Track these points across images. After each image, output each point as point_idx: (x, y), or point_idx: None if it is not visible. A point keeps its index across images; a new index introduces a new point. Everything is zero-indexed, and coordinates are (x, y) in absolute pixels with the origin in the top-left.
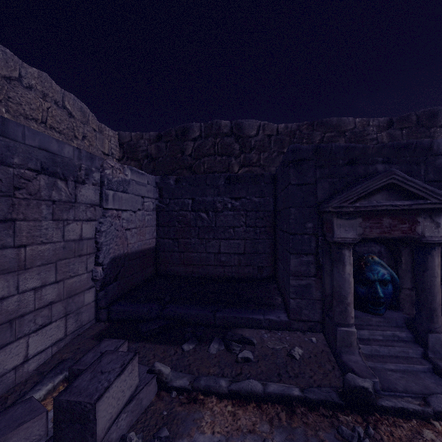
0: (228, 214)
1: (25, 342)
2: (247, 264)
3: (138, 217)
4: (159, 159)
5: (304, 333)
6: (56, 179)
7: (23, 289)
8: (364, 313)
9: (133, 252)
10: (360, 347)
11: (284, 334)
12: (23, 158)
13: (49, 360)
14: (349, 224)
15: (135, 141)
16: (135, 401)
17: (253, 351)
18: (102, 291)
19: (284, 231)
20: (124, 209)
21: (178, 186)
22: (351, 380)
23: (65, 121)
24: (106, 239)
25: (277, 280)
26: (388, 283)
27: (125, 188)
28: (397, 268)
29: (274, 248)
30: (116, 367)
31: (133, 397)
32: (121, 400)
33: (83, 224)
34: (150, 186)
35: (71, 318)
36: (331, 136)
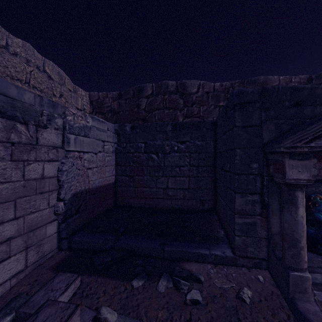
0: (174, 155)
1: None
2: (191, 197)
3: (99, 158)
4: (120, 113)
5: (249, 270)
6: (16, 123)
7: None
8: (313, 254)
9: (94, 188)
10: (315, 294)
11: (230, 270)
12: None
13: (6, 294)
14: (303, 164)
15: (102, 99)
16: None
17: (201, 291)
18: (64, 224)
19: (227, 170)
20: (86, 151)
21: (133, 132)
22: None
23: (45, 82)
24: (68, 177)
25: (218, 213)
26: None
27: (86, 133)
28: None
29: (214, 185)
30: None
31: None
32: None
33: (45, 164)
34: (109, 132)
35: (32, 250)
36: None
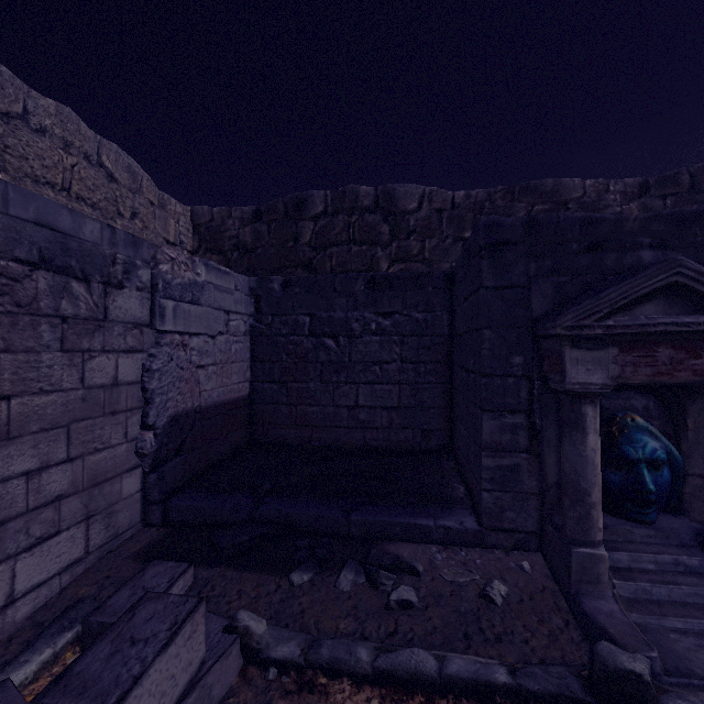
0: (371, 341)
1: (8, 570)
2: (404, 425)
3: (219, 346)
4: (257, 251)
5: (507, 553)
6: (70, 280)
7: (4, 474)
8: (619, 520)
9: (210, 405)
10: (616, 585)
11: (472, 554)
12: (5, 240)
13: (54, 600)
14: (595, 358)
15: (219, 222)
16: (197, 692)
17: (418, 588)
18: (154, 474)
19: (470, 369)
20: (194, 332)
21: (287, 293)
22: (607, 658)
23: (102, 187)
24: (161, 383)
25: (456, 454)
26: (663, 465)
27: (195, 296)
28: (678, 439)
29: (450, 399)
30: (160, 630)
31: (194, 684)
32: (168, 694)
33: (120, 357)
34: (239, 293)
35: (97, 522)
36: (544, 210)
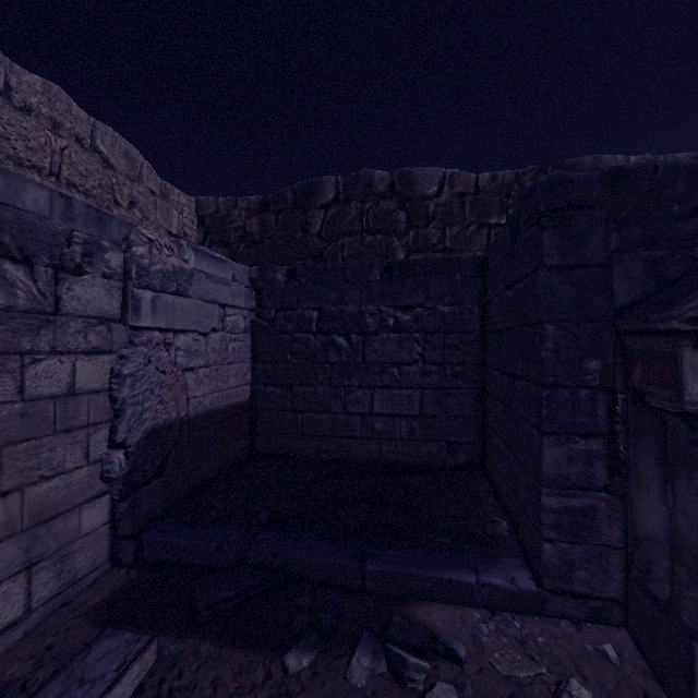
0: (388, 338)
1: None
2: (426, 436)
3: (212, 345)
4: (264, 243)
5: (578, 627)
6: (1, 260)
7: None
8: None
9: (201, 414)
10: None
11: (530, 627)
12: None
13: None
14: None
15: (225, 213)
16: None
17: (461, 686)
18: (125, 502)
19: (518, 375)
20: (180, 329)
21: (292, 284)
22: None
23: (95, 173)
24: (135, 391)
25: (491, 474)
26: None
27: (182, 286)
28: None
29: (481, 407)
30: None
31: None
32: None
33: (79, 360)
34: (238, 284)
35: (44, 569)
36: None
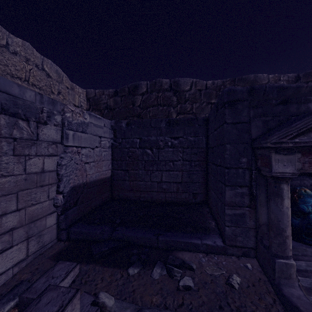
0: (168, 150)
1: None
2: (184, 191)
3: (96, 153)
4: (116, 110)
5: (238, 258)
6: (18, 119)
7: None
8: (298, 243)
9: (91, 181)
10: (299, 280)
11: (220, 259)
12: None
13: (9, 281)
14: (288, 159)
15: (98, 96)
16: None
17: (193, 278)
18: (63, 215)
19: (218, 164)
20: (83, 146)
21: (128, 128)
22: None
23: (43, 80)
24: (66, 171)
25: (210, 205)
26: None
27: (84, 129)
28: None
29: (206, 178)
30: (53, 311)
31: None
32: None
33: (45, 158)
34: (106, 128)
35: (33, 240)
36: None
